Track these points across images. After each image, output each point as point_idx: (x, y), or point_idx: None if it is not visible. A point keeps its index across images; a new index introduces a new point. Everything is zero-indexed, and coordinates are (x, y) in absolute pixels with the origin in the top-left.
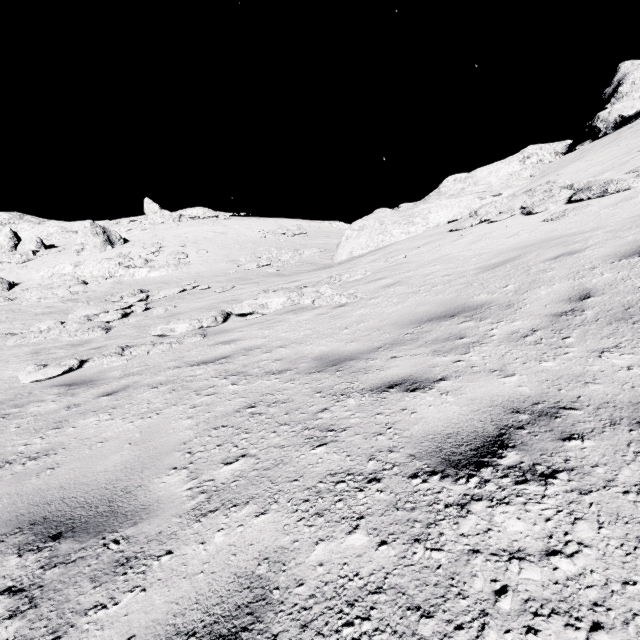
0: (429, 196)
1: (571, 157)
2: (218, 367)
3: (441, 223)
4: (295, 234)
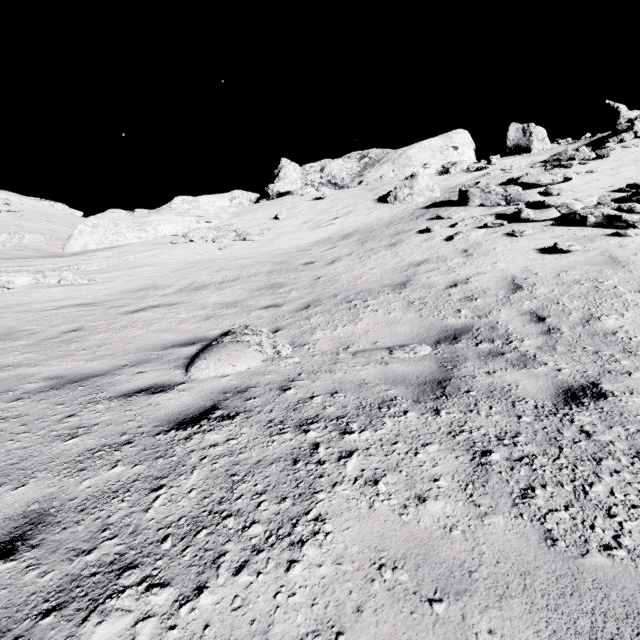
0: (162, 208)
1: (255, 207)
2: (3, 311)
3: (167, 235)
4: (2, 210)
